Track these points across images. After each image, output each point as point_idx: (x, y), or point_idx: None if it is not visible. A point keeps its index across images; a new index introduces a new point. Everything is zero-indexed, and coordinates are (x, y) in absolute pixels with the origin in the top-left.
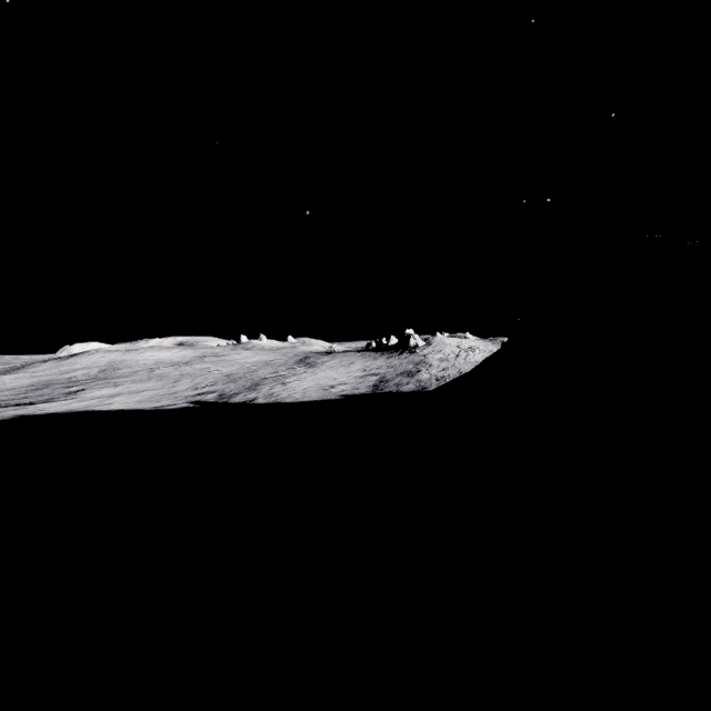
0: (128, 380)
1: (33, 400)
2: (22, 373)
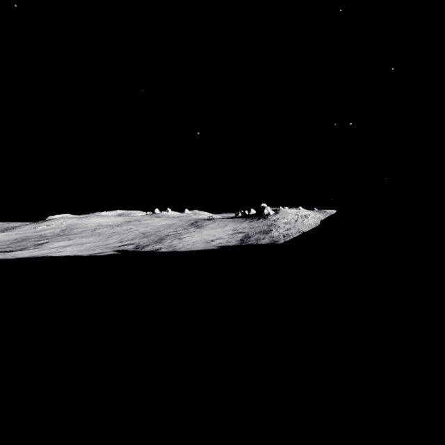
0: (78, 236)
1: (12, 249)
2: (11, 232)
